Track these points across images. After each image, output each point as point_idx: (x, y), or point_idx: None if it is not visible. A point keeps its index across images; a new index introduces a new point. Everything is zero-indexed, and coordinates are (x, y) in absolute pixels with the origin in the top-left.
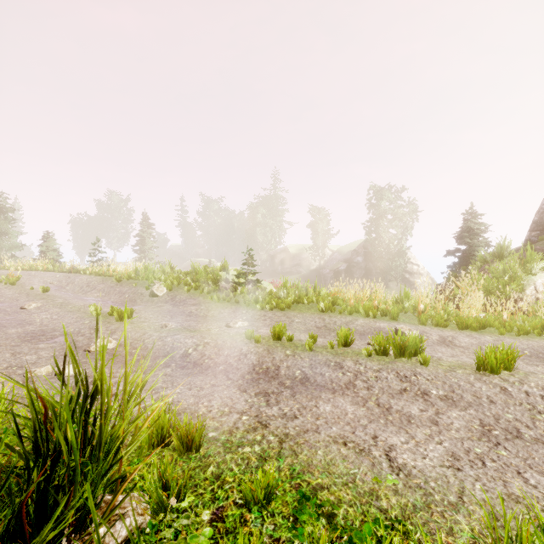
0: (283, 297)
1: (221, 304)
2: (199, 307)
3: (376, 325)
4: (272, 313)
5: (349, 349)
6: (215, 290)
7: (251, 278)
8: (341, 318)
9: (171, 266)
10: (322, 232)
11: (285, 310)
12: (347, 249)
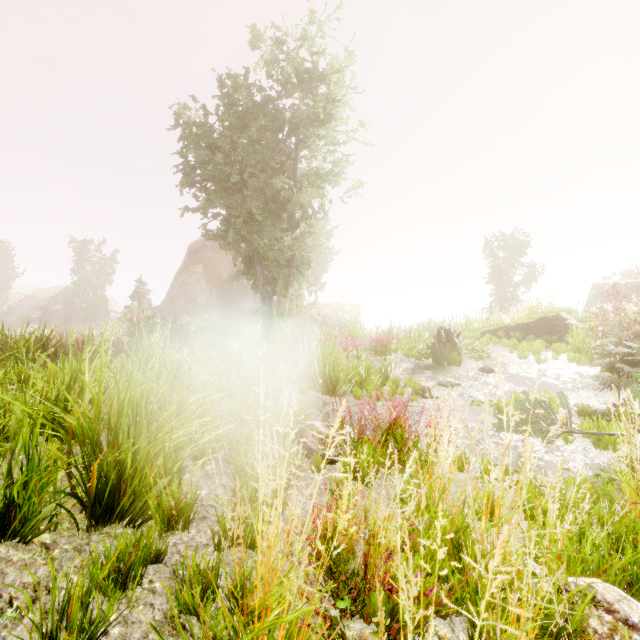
0: None
1: None
2: None
3: None
4: None
5: None
6: None
7: None
8: None
9: None
10: (6, 271)
11: None
12: (44, 295)
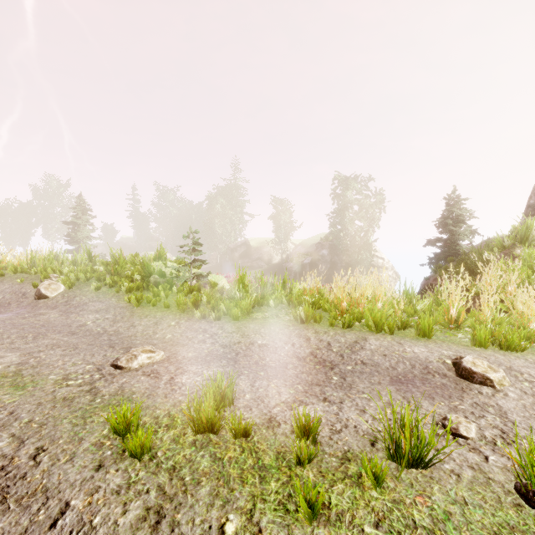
0: (239, 296)
1: (141, 310)
2: (102, 315)
3: (408, 351)
4: (218, 325)
5: (437, 488)
6: (140, 287)
7: (196, 270)
8: (336, 335)
9: (90, 255)
10: (285, 224)
11: (240, 320)
12: (311, 242)
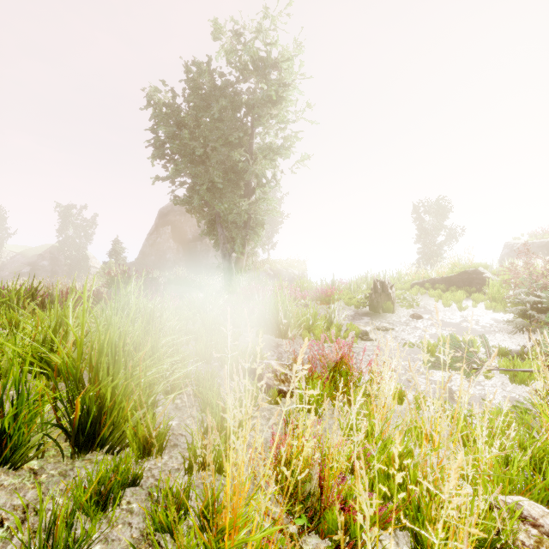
0: None
1: None
2: None
3: None
4: None
5: None
6: None
7: None
8: None
9: None
10: None
11: None
12: (32, 252)
